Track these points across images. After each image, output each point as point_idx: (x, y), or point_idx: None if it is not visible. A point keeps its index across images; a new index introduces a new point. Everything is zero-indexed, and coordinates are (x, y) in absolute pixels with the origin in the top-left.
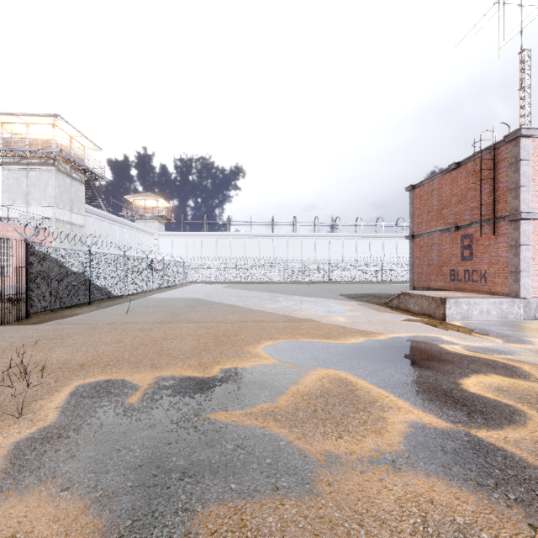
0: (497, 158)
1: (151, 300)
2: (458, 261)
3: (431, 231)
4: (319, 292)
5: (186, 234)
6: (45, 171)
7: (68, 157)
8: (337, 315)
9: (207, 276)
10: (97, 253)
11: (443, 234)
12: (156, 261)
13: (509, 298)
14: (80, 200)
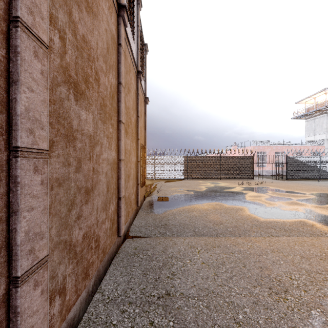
0: None
1: None
2: None
3: None
4: None
5: None
6: (321, 117)
7: None
8: None
9: None
10: (326, 156)
11: None
12: None
13: None
14: None
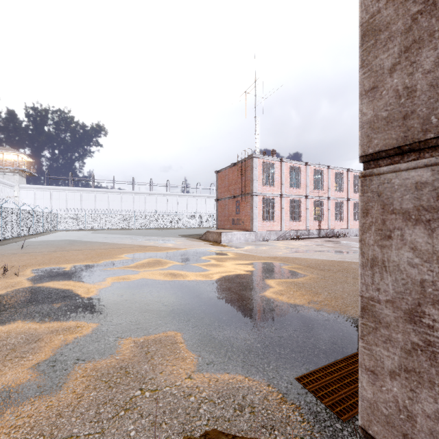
0: (247, 165)
1: (32, 242)
2: (235, 214)
3: (225, 198)
4: (165, 234)
5: (50, 188)
6: None
7: None
8: (169, 243)
9: (73, 225)
10: None
11: (229, 200)
12: (27, 212)
13: (249, 231)
14: None
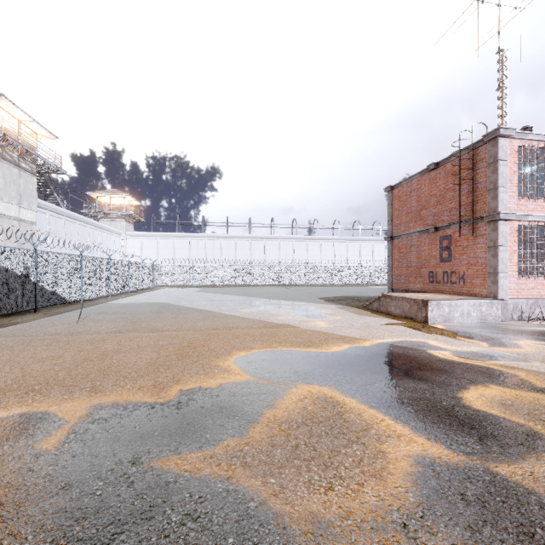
0: (475, 158)
1: (112, 306)
2: (437, 263)
3: (410, 232)
4: (297, 296)
5: (157, 235)
6: None
7: (15, 144)
8: (317, 320)
9: (179, 280)
10: (46, 252)
11: (422, 236)
12: (121, 263)
13: (488, 299)
14: (30, 193)
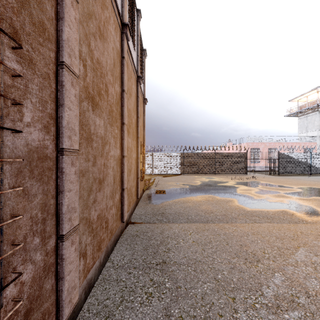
0: None
1: None
2: None
3: None
4: None
5: None
6: (313, 115)
7: None
8: None
9: None
10: (316, 153)
11: None
12: None
13: None
14: None
